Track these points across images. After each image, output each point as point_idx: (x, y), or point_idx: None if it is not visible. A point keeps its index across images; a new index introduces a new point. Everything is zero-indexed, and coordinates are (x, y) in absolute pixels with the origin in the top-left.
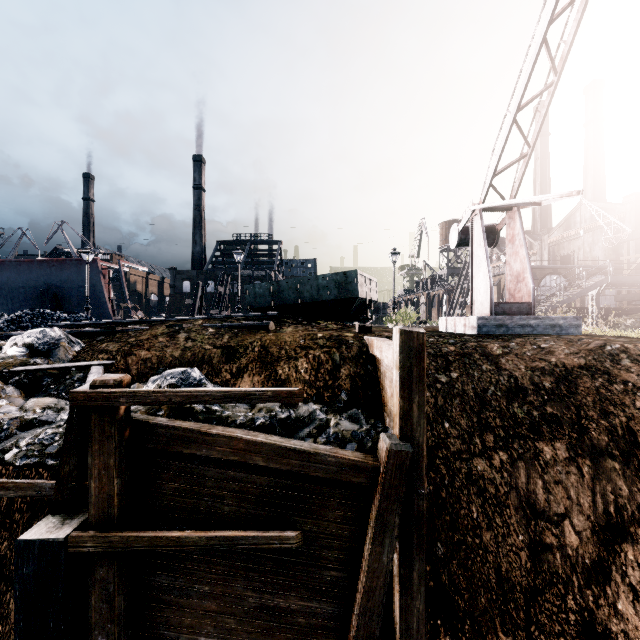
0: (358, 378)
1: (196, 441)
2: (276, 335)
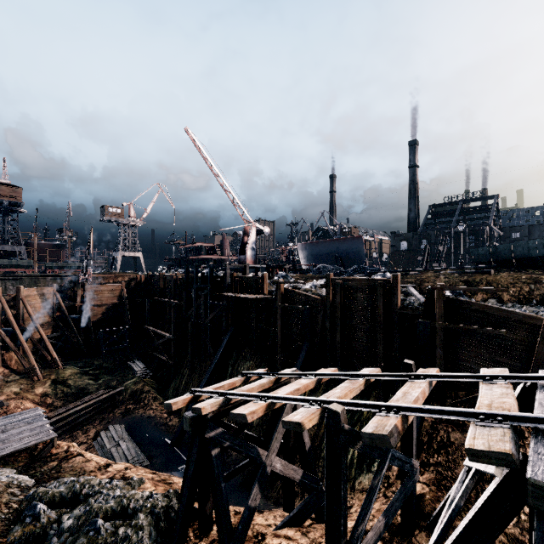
0: None
1: (466, 304)
2: (495, 276)
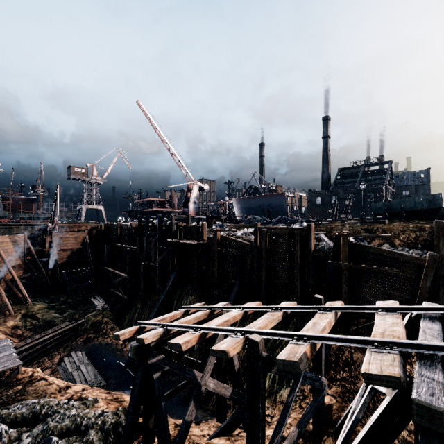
0: (427, 240)
1: (366, 248)
2: (389, 225)
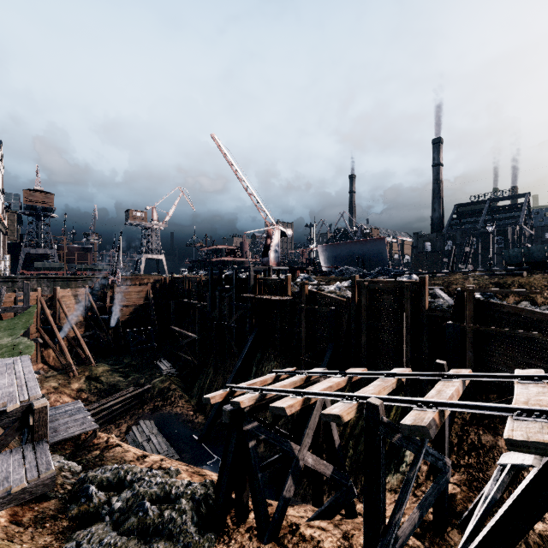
0: None
1: (498, 306)
2: (528, 278)
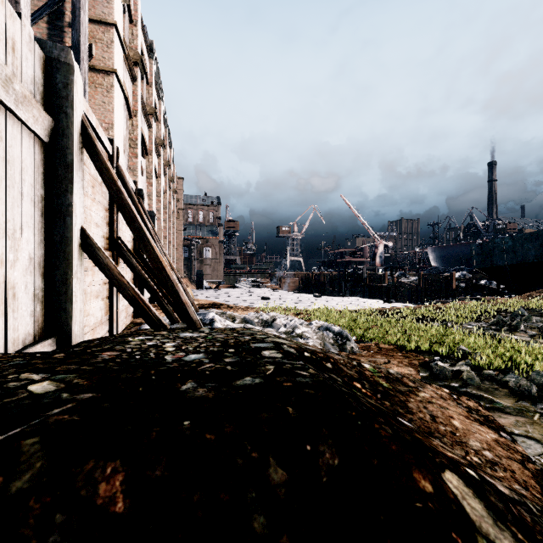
0: None
1: (482, 286)
2: None
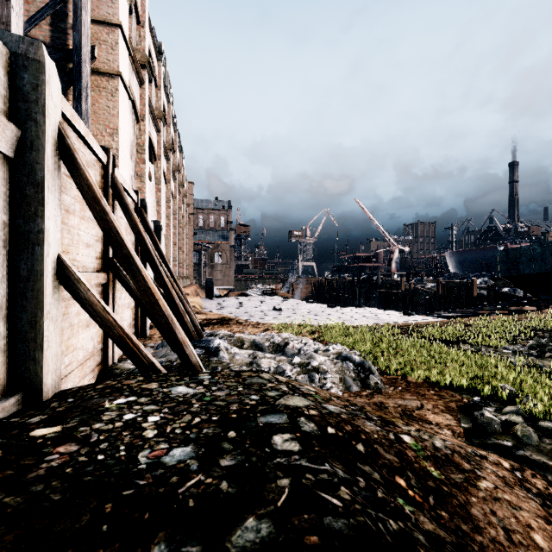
0: None
1: (506, 294)
2: None
